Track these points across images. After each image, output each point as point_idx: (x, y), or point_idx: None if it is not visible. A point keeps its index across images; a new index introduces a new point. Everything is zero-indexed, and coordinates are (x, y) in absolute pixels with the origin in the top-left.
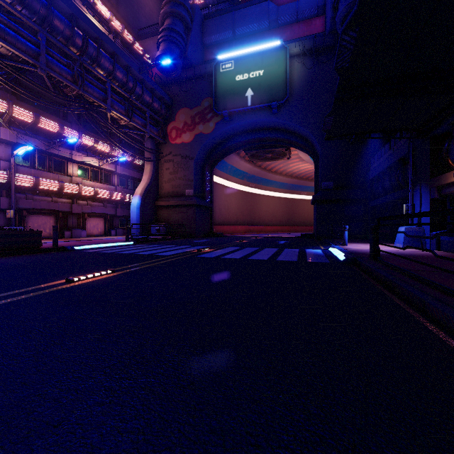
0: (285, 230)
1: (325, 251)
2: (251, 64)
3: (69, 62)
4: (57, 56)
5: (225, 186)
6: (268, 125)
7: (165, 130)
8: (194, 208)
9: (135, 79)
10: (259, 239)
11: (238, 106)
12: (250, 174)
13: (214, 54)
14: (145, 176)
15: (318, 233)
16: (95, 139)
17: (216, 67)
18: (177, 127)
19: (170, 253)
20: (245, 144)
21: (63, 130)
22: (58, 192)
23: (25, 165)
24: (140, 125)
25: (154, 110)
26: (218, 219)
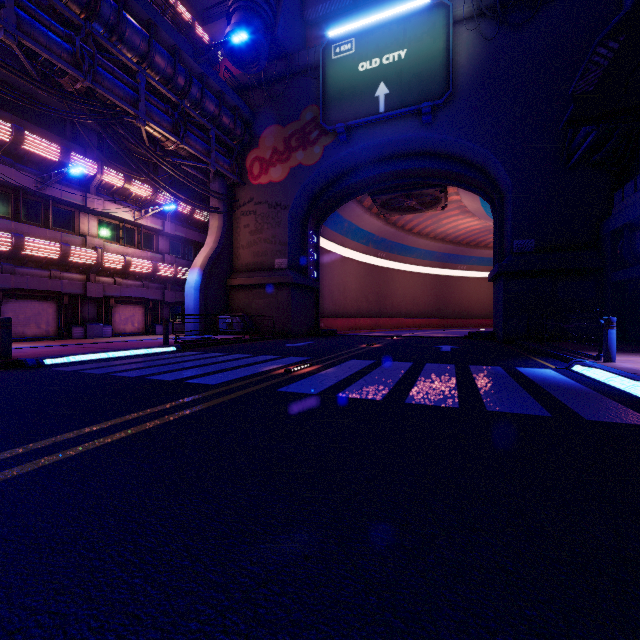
0: (433, 326)
1: (569, 374)
2: (385, 42)
3: (69, 32)
4: (46, 19)
5: (339, 256)
6: (413, 146)
7: (243, 163)
8: (289, 288)
9: (190, 73)
10: (400, 341)
11: (363, 114)
12: (378, 236)
13: (322, 37)
14: (210, 238)
15: (508, 330)
16: (126, 175)
17: (324, 52)
18: (262, 157)
19: (223, 378)
20: (372, 183)
21: (68, 157)
22: (60, 262)
23: (0, 215)
24: (199, 151)
25: (223, 128)
26: (328, 308)
